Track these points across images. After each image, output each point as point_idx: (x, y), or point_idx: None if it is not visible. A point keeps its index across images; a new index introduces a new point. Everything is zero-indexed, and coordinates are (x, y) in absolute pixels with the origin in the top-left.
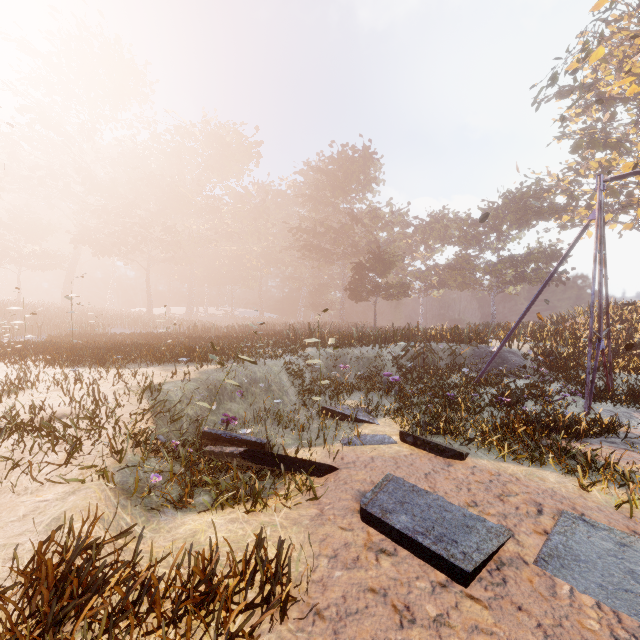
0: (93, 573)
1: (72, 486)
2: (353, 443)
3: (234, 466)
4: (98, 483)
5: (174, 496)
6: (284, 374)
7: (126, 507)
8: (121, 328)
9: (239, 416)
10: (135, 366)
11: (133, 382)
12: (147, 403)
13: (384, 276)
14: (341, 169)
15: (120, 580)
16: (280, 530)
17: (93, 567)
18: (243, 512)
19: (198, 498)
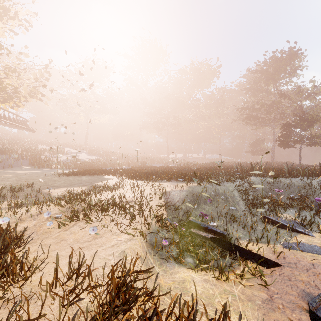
0: (132, 290)
1: (130, 236)
2: (292, 247)
3: (206, 245)
4: (140, 238)
5: (174, 253)
6: (236, 191)
7: (151, 254)
8: (156, 164)
9: (209, 213)
10: (160, 181)
11: (158, 189)
12: (163, 200)
13: (308, 130)
14: (272, 67)
15: (144, 300)
16: (238, 301)
17: (133, 286)
18: (212, 277)
19: (186, 258)
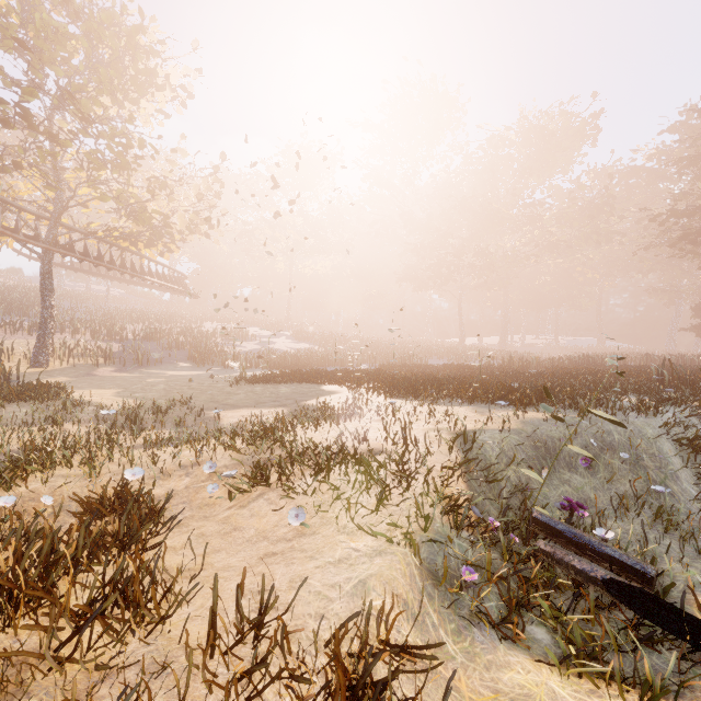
0: None
1: (379, 543)
2: None
3: (590, 597)
4: (403, 551)
5: (493, 605)
6: (666, 442)
7: (432, 598)
8: (435, 359)
9: (583, 495)
10: (446, 403)
11: (444, 423)
12: (458, 454)
13: None
14: None
15: None
16: None
17: (388, 697)
18: None
19: (528, 625)
